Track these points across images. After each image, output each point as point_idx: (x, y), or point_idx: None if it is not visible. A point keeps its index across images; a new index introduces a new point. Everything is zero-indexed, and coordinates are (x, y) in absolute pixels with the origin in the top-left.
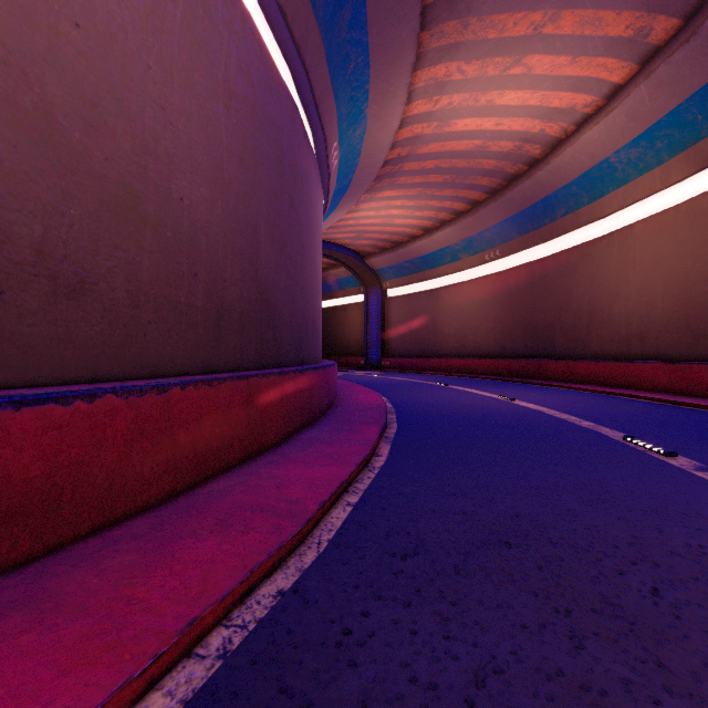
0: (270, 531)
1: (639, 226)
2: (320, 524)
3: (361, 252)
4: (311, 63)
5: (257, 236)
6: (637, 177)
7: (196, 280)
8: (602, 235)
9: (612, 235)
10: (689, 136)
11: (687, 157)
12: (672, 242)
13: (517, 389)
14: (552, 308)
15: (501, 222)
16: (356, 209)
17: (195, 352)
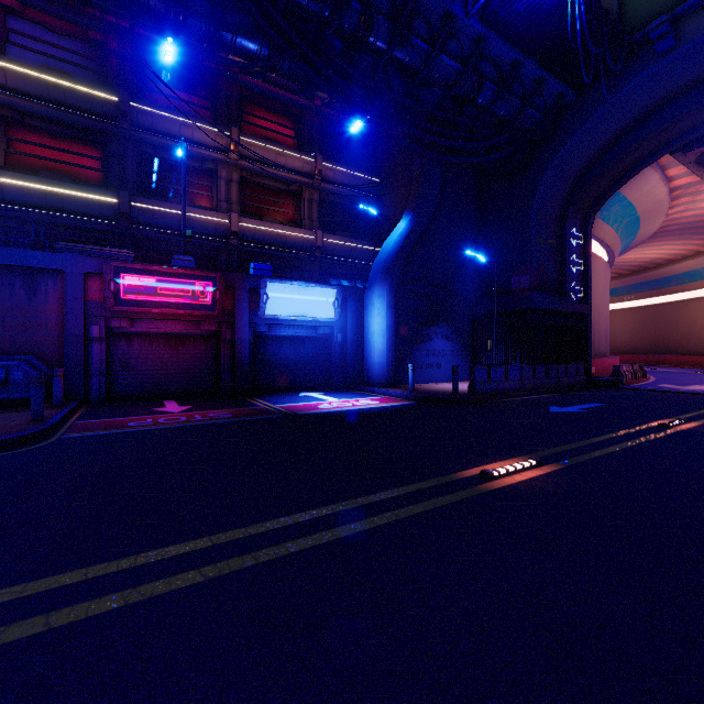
0: None
1: None
2: None
3: None
4: None
5: None
6: None
7: None
8: (696, 296)
9: (701, 298)
10: None
11: None
12: None
13: (652, 368)
14: (668, 329)
15: (637, 284)
16: None
17: None
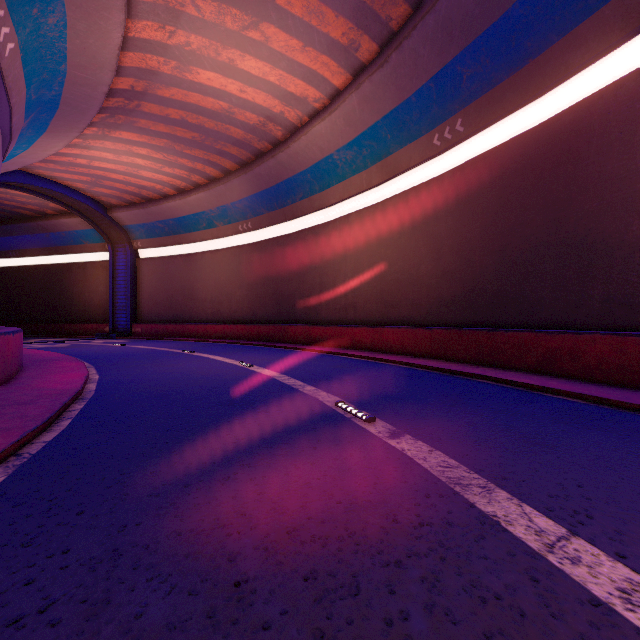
0: None
1: (353, 216)
2: None
3: (102, 203)
4: None
5: None
6: (352, 176)
7: None
8: (329, 220)
9: (336, 221)
10: (383, 150)
11: (382, 167)
12: (373, 232)
13: (261, 354)
14: (294, 279)
15: (252, 196)
16: (86, 145)
17: None
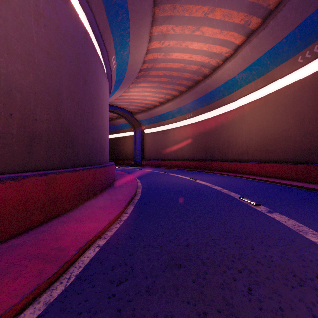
0: (34, 275)
1: (247, 106)
2: (75, 263)
3: (132, 112)
4: (96, 11)
5: (60, 96)
6: (246, 85)
7: (12, 118)
8: (232, 109)
9: (236, 109)
10: (265, 70)
11: (264, 78)
12: (258, 113)
13: (198, 175)
14: (213, 139)
15: (193, 101)
16: (128, 91)
17: (11, 160)
